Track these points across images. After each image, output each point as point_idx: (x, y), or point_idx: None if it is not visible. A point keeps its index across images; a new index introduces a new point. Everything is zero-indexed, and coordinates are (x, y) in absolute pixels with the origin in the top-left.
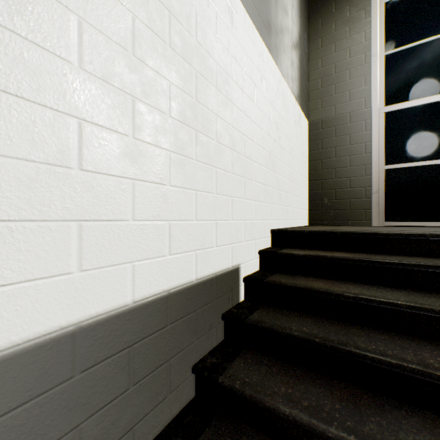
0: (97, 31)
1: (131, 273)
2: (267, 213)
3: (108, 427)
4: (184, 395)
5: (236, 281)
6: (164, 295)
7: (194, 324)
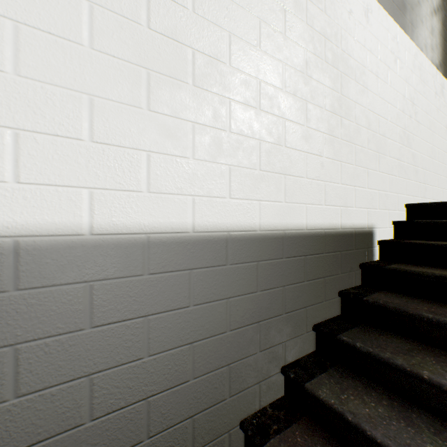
0: (291, 68)
1: (305, 211)
2: (400, 187)
3: (295, 297)
4: (333, 309)
5: (371, 241)
6: (321, 232)
7: (339, 261)
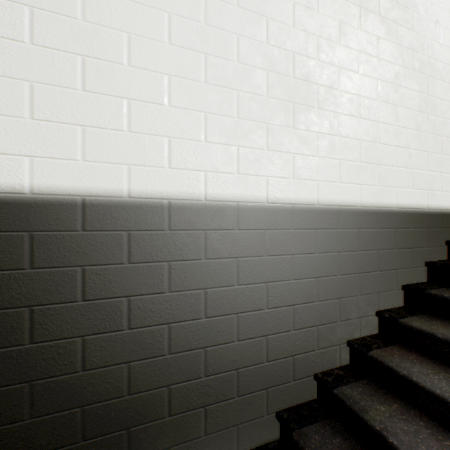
0: (383, 82)
1: (395, 193)
2: None
3: (387, 260)
4: (419, 276)
5: None
6: (409, 211)
7: (425, 236)
